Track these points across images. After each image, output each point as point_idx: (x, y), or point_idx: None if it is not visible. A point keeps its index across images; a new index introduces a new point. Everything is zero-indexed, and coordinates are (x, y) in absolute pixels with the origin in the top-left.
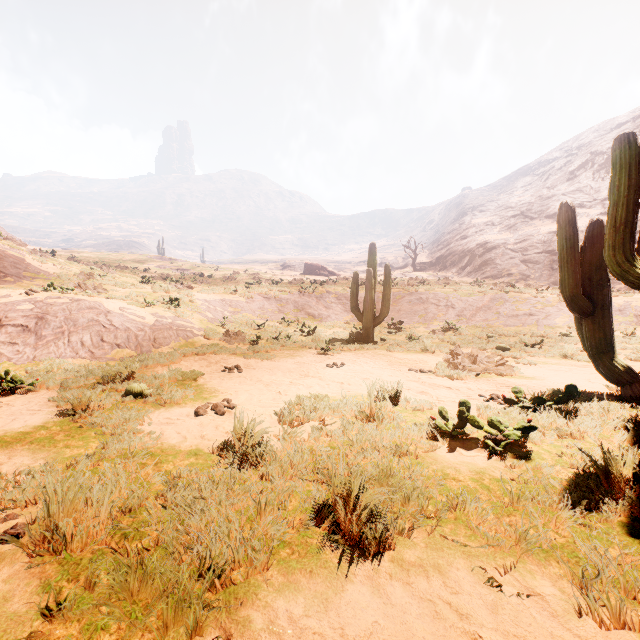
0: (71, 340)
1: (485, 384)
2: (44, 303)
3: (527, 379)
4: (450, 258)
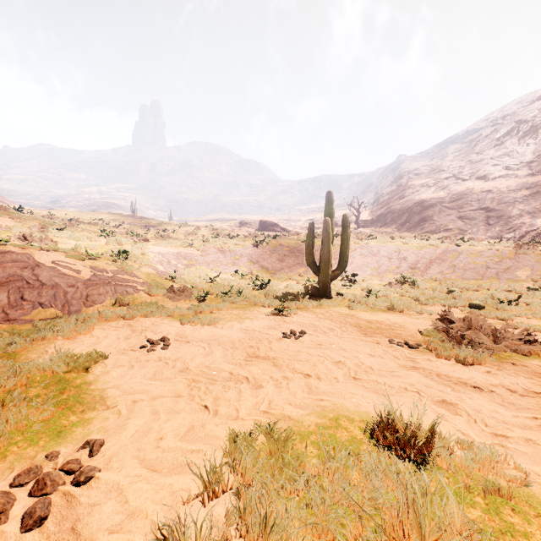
0: None
1: (522, 376)
2: None
3: None
4: (390, 216)
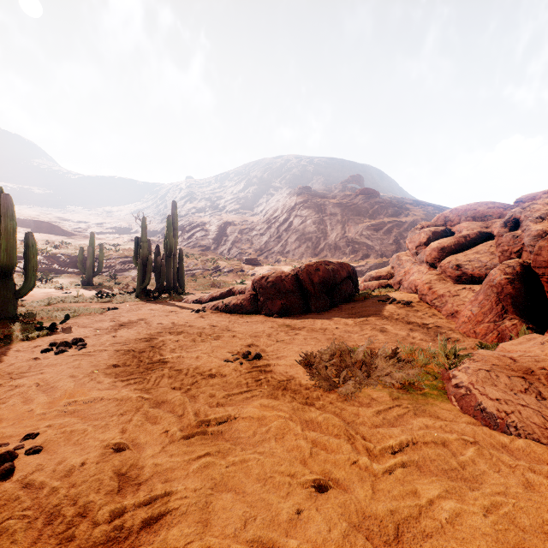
0: None
1: None
2: None
3: None
4: None
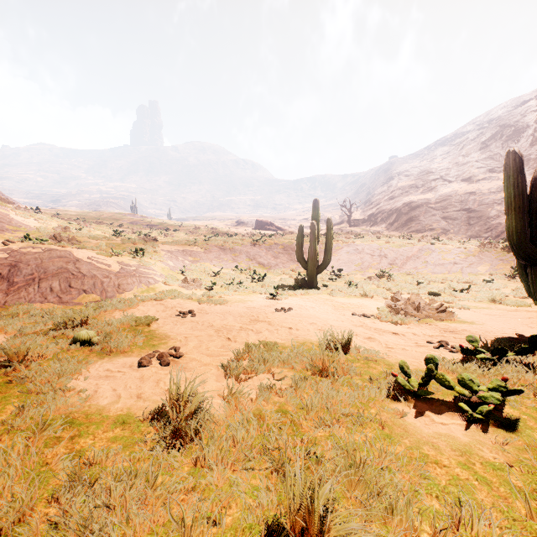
0: (41, 286)
1: (428, 329)
2: (18, 252)
3: (467, 324)
4: (380, 215)
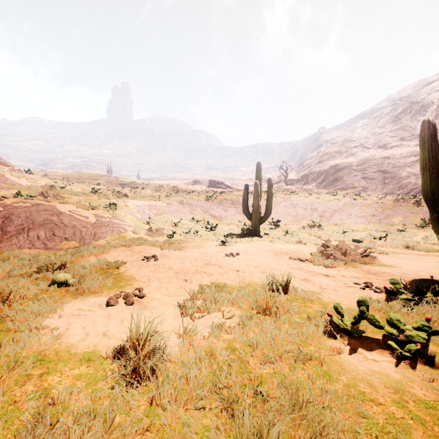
0: (29, 235)
1: (355, 271)
2: (11, 206)
3: (386, 267)
4: (311, 176)
